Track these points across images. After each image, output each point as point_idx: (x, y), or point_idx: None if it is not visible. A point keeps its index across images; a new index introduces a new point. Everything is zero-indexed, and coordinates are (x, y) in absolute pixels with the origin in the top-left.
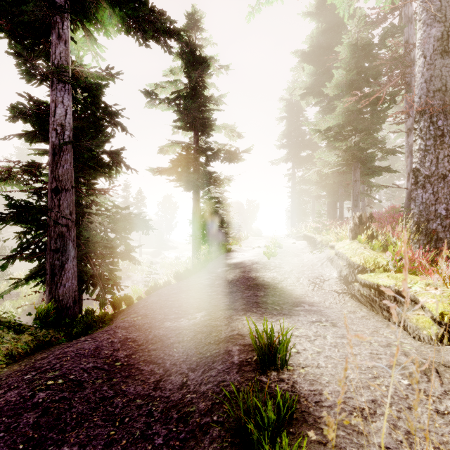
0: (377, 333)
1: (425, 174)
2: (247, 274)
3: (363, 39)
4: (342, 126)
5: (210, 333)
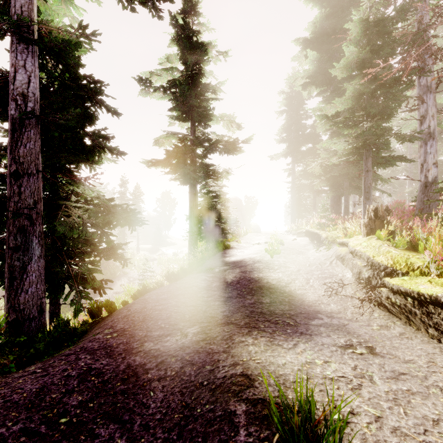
0: (435, 366)
1: None
2: (249, 275)
3: (375, 14)
4: (353, 110)
5: (203, 365)
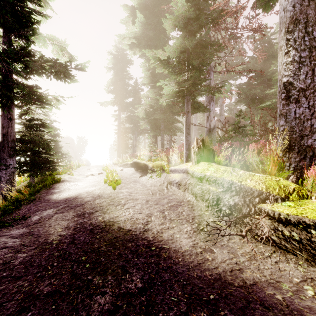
0: None
1: (299, 87)
2: (89, 219)
3: None
4: (179, 60)
5: None
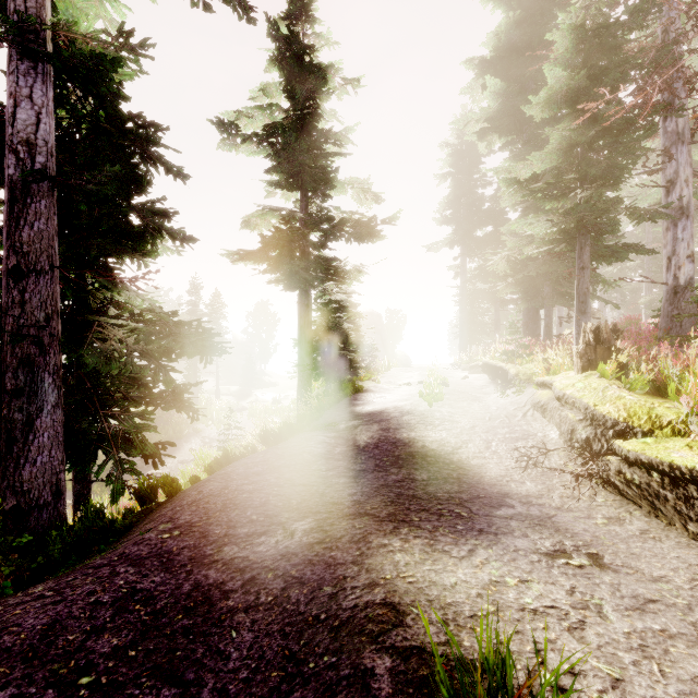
0: None
1: None
2: (394, 434)
3: (596, 17)
4: (559, 172)
5: (319, 586)
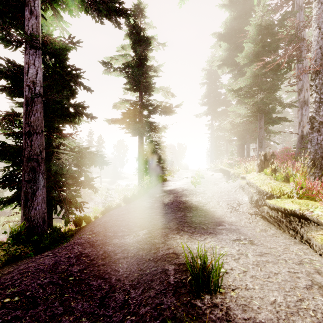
0: (288, 250)
1: (319, 120)
2: (179, 198)
3: (266, 20)
4: (250, 86)
5: (150, 250)
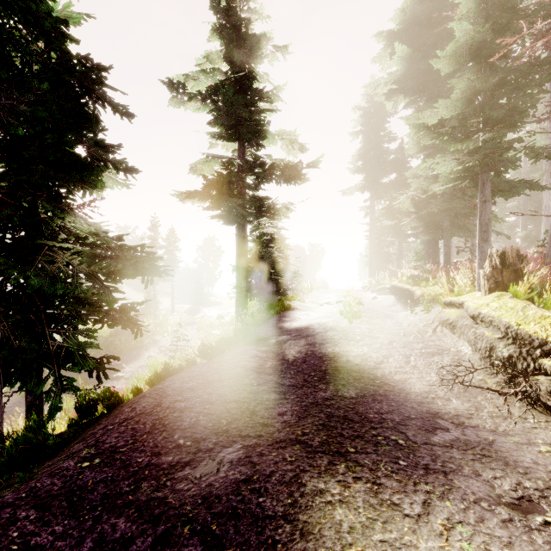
0: None
1: None
2: (319, 349)
3: None
4: (464, 117)
5: None
